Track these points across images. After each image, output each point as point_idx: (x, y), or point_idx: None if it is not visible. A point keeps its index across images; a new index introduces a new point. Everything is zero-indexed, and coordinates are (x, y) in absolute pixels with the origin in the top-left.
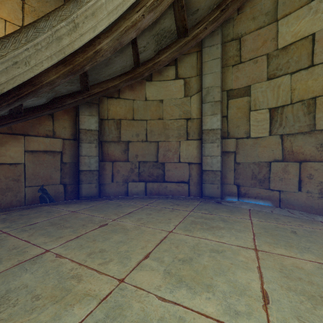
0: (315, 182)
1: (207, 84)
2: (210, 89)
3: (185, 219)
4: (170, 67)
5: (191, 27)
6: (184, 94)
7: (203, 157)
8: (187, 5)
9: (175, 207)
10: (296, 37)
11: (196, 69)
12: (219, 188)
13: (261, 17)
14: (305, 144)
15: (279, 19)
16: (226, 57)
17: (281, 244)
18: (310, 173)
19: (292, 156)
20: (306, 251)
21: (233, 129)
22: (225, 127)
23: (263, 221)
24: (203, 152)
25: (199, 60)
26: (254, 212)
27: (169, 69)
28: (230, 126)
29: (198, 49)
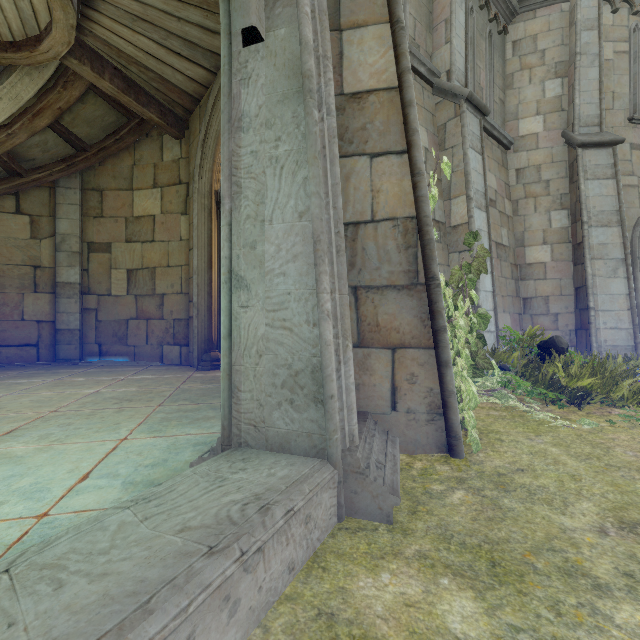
0: (155, 336)
1: (63, 230)
2: (66, 236)
3: (8, 376)
4: (7, 196)
5: (30, 169)
6: (31, 234)
7: (58, 314)
8: (16, 155)
9: (5, 371)
10: (145, 212)
11: (49, 208)
12: (78, 349)
13: (121, 180)
14: (150, 305)
15: (135, 190)
16: (87, 206)
17: (84, 376)
18: (153, 329)
19: (143, 314)
20: (96, 376)
21: (95, 285)
22: (86, 282)
23: (98, 369)
24: (58, 308)
25: (53, 199)
26: (102, 366)
27: (6, 198)
28: (92, 281)
29: (52, 185)
